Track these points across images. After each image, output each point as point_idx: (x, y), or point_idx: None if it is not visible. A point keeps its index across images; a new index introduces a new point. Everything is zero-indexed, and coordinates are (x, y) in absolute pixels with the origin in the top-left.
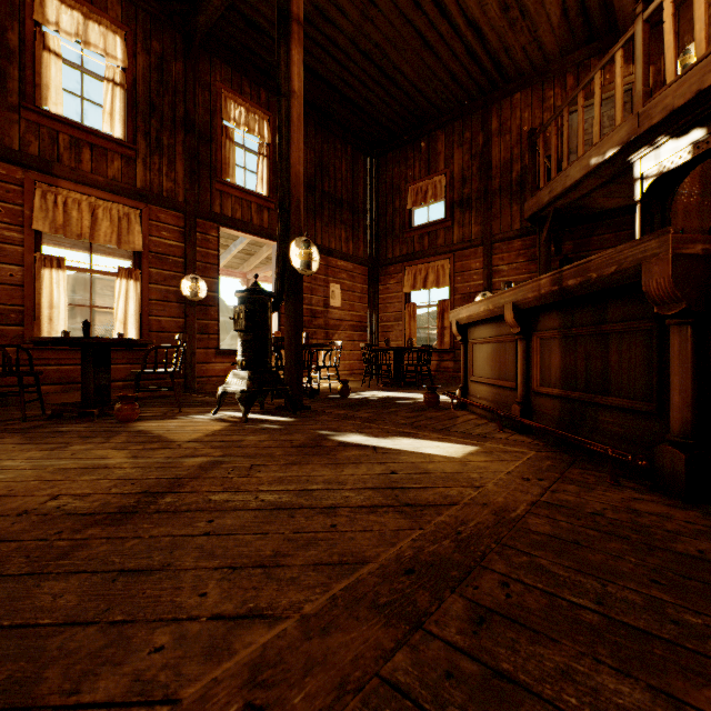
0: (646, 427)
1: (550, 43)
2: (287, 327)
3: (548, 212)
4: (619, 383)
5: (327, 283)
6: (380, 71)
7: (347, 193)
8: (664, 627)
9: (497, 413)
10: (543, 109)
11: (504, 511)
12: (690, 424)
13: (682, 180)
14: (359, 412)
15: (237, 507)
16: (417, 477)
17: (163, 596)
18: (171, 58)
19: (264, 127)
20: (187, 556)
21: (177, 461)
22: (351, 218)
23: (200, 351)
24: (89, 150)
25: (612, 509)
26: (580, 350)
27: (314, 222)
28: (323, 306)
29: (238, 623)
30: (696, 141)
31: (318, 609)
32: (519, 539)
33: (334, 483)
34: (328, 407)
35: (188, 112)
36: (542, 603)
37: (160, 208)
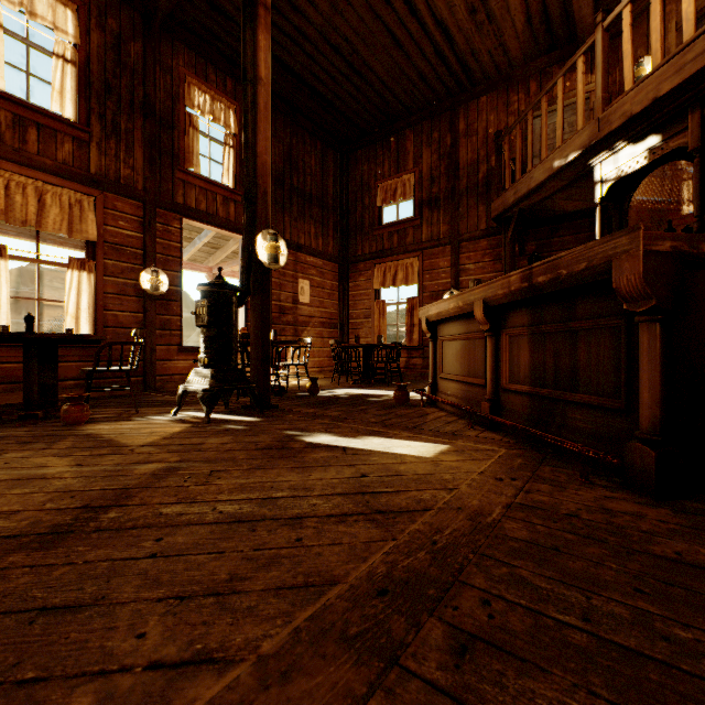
0: (614, 423)
1: (515, 49)
2: (253, 322)
3: (513, 213)
4: (587, 380)
5: (296, 279)
6: (350, 66)
7: (316, 189)
8: (656, 645)
9: (467, 411)
10: (508, 113)
11: (480, 516)
12: (659, 421)
13: (638, 185)
14: (328, 411)
15: (191, 521)
16: (388, 479)
17: (91, 640)
18: (129, 37)
19: (231, 116)
20: (126, 585)
21: (127, 469)
22: (321, 214)
23: (161, 348)
24: (35, 130)
25: (586, 509)
26: (549, 347)
27: (283, 217)
28: (292, 302)
29: (181, 673)
30: (651, 147)
31: (278, 647)
32: (497, 547)
33: (301, 490)
34: (296, 405)
35: (148, 96)
36: (527, 624)
37: (117, 196)
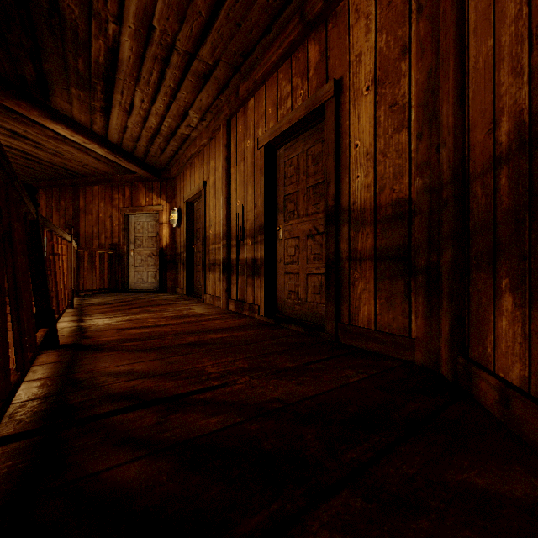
0: None
1: (103, 167)
2: None
3: None
4: None
5: None
6: None
7: None
8: None
9: None
10: (112, 205)
11: None
12: None
13: None
14: None
15: None
16: None
17: None
18: None
19: None
20: None
21: None
22: None
23: None
24: None
25: None
26: None
27: None
28: None
29: None
30: None
31: None
32: None
33: None
34: None
35: None
36: None
37: None
